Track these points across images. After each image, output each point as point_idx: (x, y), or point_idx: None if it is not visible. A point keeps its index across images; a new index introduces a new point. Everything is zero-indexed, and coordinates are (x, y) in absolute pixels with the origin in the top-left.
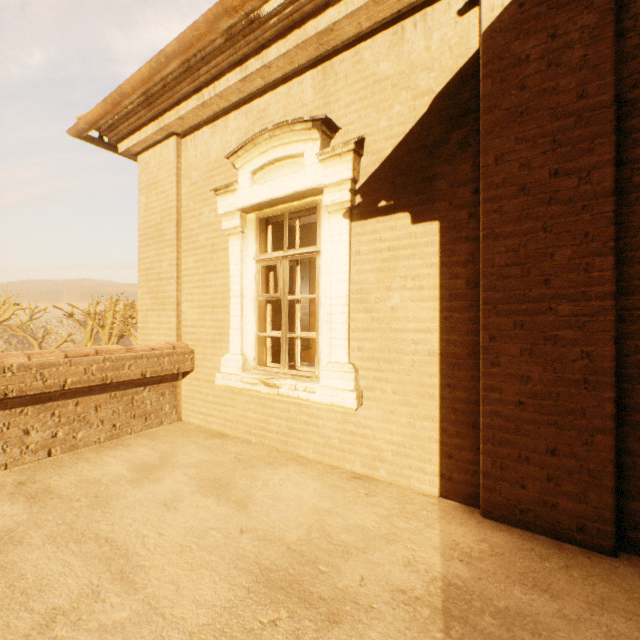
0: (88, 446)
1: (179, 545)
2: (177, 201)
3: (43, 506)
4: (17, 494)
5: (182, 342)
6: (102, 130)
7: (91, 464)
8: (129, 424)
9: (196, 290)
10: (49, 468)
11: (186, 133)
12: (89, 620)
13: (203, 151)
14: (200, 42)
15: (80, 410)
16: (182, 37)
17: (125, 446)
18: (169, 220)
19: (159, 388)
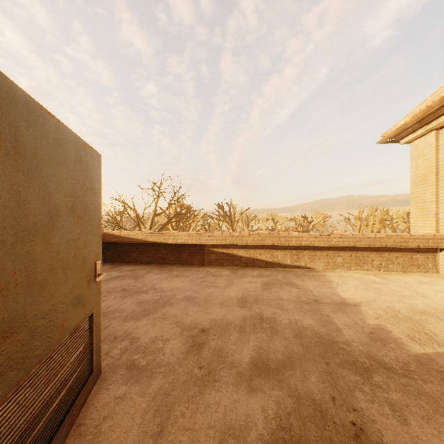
0: (392, 271)
1: (443, 298)
2: (435, 162)
3: (386, 280)
4: (375, 276)
5: (438, 233)
6: (391, 137)
7: (397, 276)
8: (409, 267)
9: None
10: (381, 273)
11: (441, 127)
12: (415, 298)
13: None
14: None
15: (389, 257)
16: (441, 99)
17: (409, 275)
18: (430, 173)
19: (424, 254)
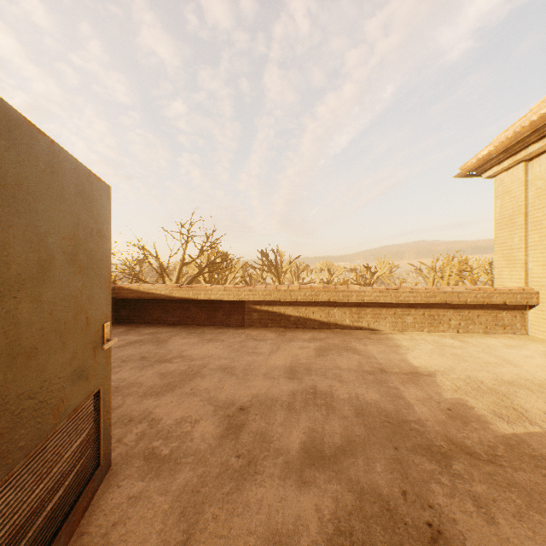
0: (473, 333)
1: (535, 365)
2: (524, 201)
3: (466, 344)
4: (453, 339)
5: (528, 287)
6: (472, 170)
7: (479, 338)
8: (493, 328)
9: (539, 255)
10: (460, 336)
11: (531, 158)
12: (501, 366)
13: (545, 167)
14: (544, 122)
15: (469, 315)
16: (531, 124)
17: (493, 337)
18: (518, 213)
19: (512, 312)
